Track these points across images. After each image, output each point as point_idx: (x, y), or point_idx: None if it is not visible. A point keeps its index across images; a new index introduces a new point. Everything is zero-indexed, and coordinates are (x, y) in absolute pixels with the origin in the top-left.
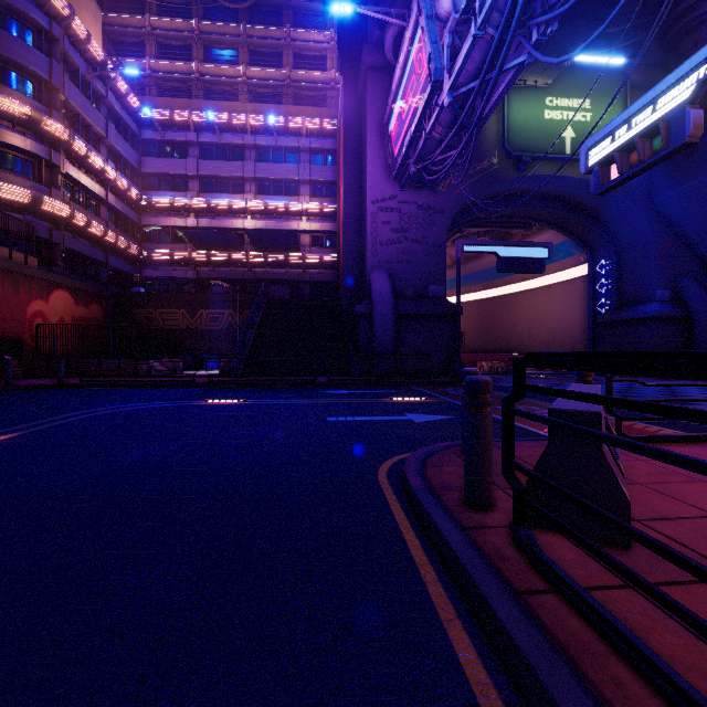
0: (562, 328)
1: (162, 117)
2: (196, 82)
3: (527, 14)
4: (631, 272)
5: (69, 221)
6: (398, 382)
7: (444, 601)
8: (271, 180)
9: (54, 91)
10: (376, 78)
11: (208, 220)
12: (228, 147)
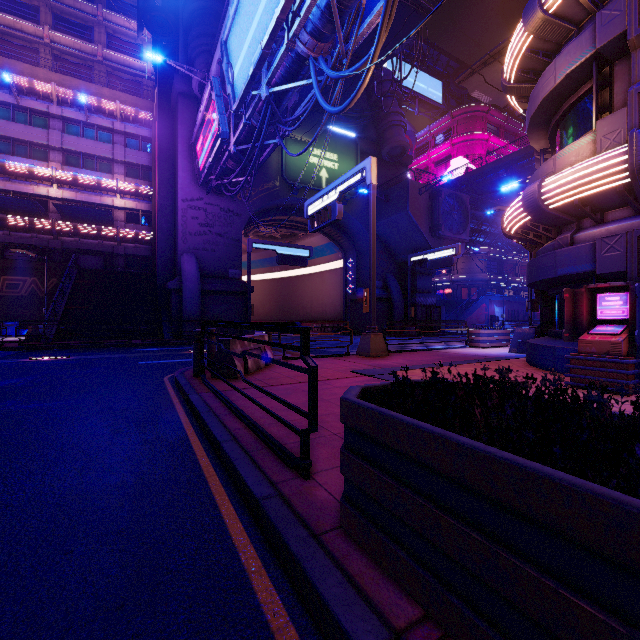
0: (330, 302)
1: None
2: None
3: (275, 120)
4: (364, 268)
5: None
6: None
7: (174, 395)
8: (81, 154)
9: None
10: (186, 103)
11: (2, 182)
12: (28, 111)
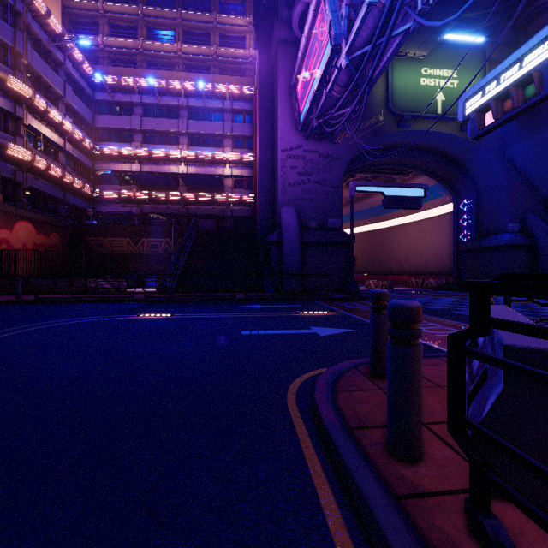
0: (432, 254)
1: (112, 82)
2: (140, 55)
3: None
4: (488, 209)
5: (31, 164)
6: (303, 298)
7: None
8: (200, 134)
9: (18, 56)
10: (285, 50)
11: (149, 166)
12: (165, 107)
